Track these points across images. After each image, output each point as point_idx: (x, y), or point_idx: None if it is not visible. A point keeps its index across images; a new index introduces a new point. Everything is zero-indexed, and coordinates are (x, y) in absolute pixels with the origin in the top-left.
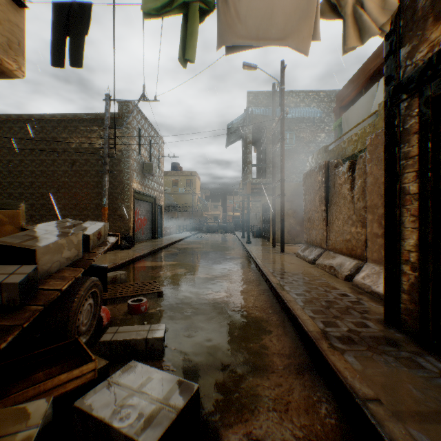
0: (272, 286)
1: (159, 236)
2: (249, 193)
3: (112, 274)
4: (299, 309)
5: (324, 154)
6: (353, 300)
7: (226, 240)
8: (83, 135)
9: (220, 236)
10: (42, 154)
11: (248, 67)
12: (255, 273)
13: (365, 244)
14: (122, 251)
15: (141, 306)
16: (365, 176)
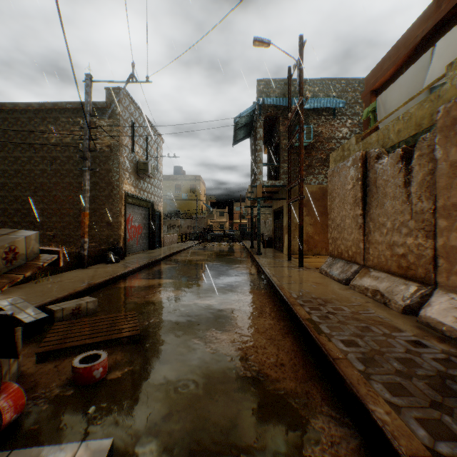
0: (301, 324)
1: (157, 245)
2: (260, 197)
3: (74, 303)
4: (361, 381)
5: (356, 145)
6: (438, 355)
7: (233, 251)
8: (65, 128)
9: (226, 246)
10: (16, 150)
11: (260, 43)
12: (271, 298)
13: (433, 262)
14: (107, 265)
15: (94, 370)
16: (432, 165)
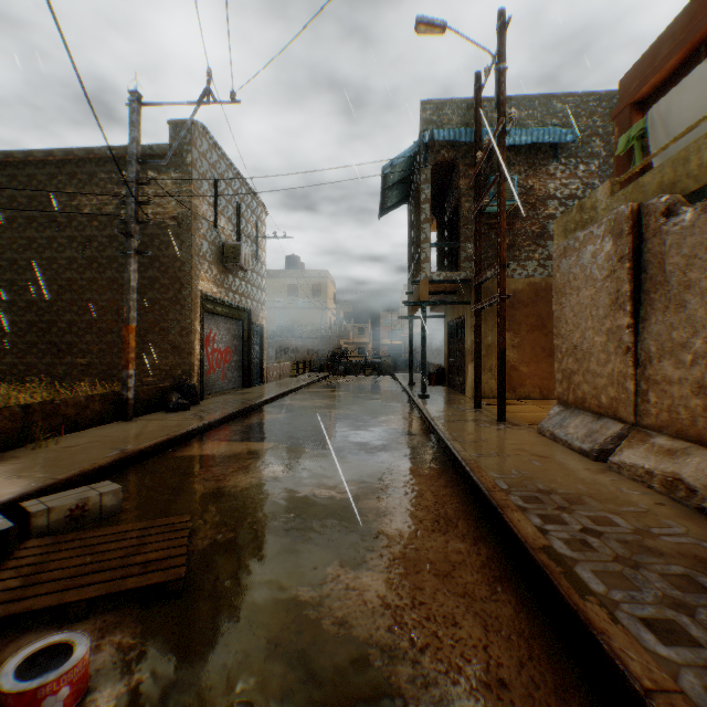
0: (529, 559)
1: (257, 381)
2: (425, 301)
3: (76, 497)
4: None
5: (610, 198)
6: None
7: (379, 390)
8: (105, 189)
9: (368, 382)
10: (30, 228)
11: (427, 28)
12: (454, 485)
13: None
14: (168, 415)
15: (47, 696)
16: None
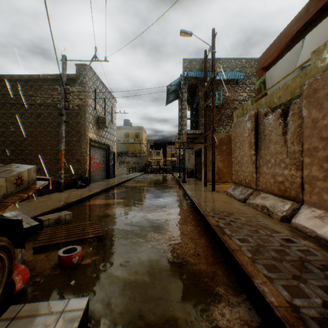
0: (211, 228)
1: (112, 176)
2: (185, 142)
3: (57, 215)
4: (249, 263)
5: (251, 106)
6: (301, 247)
7: (166, 180)
8: (47, 92)
9: (161, 176)
10: (12, 108)
11: (184, 34)
12: (192, 212)
13: (301, 186)
14: (77, 189)
15: (73, 258)
16: (300, 121)
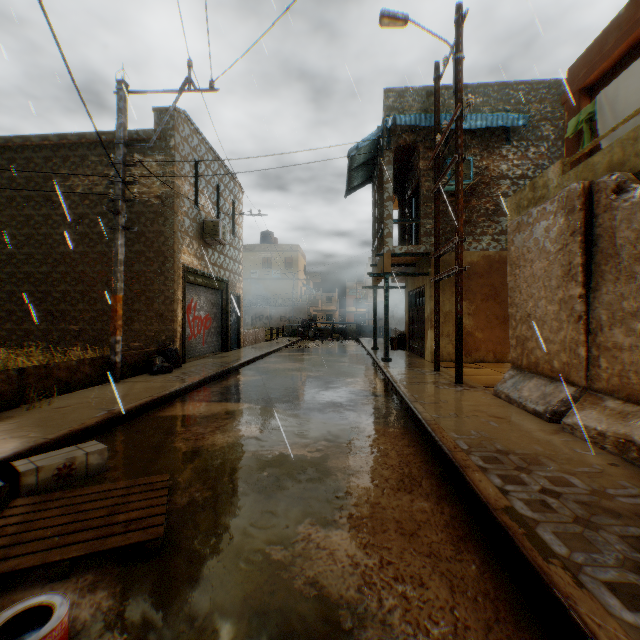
0: (492, 520)
1: (235, 345)
2: (388, 272)
3: (63, 456)
4: None
5: (561, 177)
6: None
7: (346, 354)
8: (96, 171)
9: (335, 346)
10: (27, 206)
11: (390, 21)
12: (417, 445)
13: None
14: (153, 377)
15: None
16: None
